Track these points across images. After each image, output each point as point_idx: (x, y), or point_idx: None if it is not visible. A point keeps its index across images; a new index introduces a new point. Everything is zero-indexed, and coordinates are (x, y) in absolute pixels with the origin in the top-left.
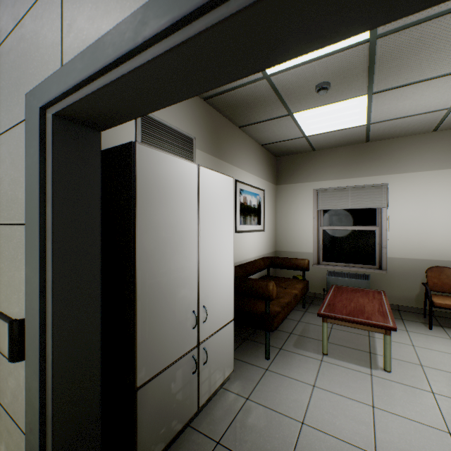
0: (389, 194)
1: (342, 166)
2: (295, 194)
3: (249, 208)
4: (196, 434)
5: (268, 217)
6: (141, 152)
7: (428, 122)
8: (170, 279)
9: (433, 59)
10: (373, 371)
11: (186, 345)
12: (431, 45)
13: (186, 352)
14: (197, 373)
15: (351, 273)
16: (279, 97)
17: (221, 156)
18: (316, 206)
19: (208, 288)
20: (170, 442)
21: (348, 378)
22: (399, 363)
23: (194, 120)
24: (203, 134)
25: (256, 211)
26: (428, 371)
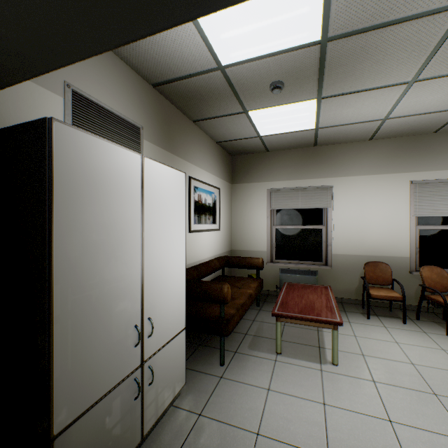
0: (334, 195)
1: (293, 168)
2: (250, 194)
3: (204, 207)
4: None
5: (224, 216)
6: (60, 132)
7: (366, 131)
8: (103, 291)
9: (373, 70)
10: (322, 365)
11: (126, 368)
12: (373, 56)
13: (126, 376)
14: (141, 397)
15: (301, 270)
16: (234, 92)
17: (173, 150)
18: (269, 206)
19: (154, 297)
20: None
21: (301, 376)
22: (345, 355)
23: (141, 107)
24: (152, 124)
25: (211, 209)
26: (368, 360)
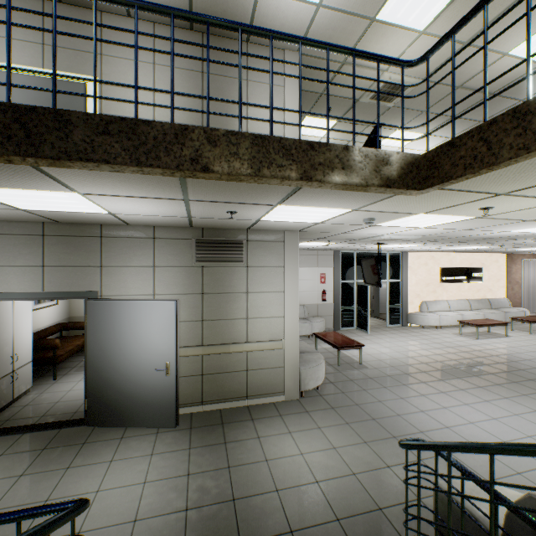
0: None
1: None
2: None
3: None
4: (14, 407)
5: None
6: None
7: None
8: (1, 343)
9: None
10: None
11: (8, 371)
12: None
13: (8, 374)
14: (13, 384)
15: None
16: None
17: None
18: None
19: (18, 346)
20: (0, 411)
21: None
22: None
23: None
24: None
25: None
26: None
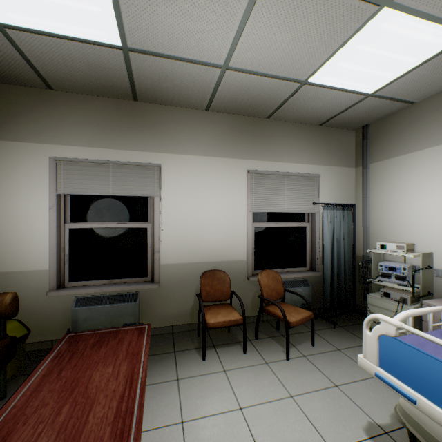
0: (163, 179)
1: (101, 128)
2: (12, 162)
3: None
4: None
5: None
6: None
7: (202, 88)
8: None
9: None
10: None
11: None
12: None
13: None
14: None
15: (114, 295)
16: None
17: None
18: (55, 188)
19: None
20: None
21: None
22: None
23: None
24: None
25: None
26: None
